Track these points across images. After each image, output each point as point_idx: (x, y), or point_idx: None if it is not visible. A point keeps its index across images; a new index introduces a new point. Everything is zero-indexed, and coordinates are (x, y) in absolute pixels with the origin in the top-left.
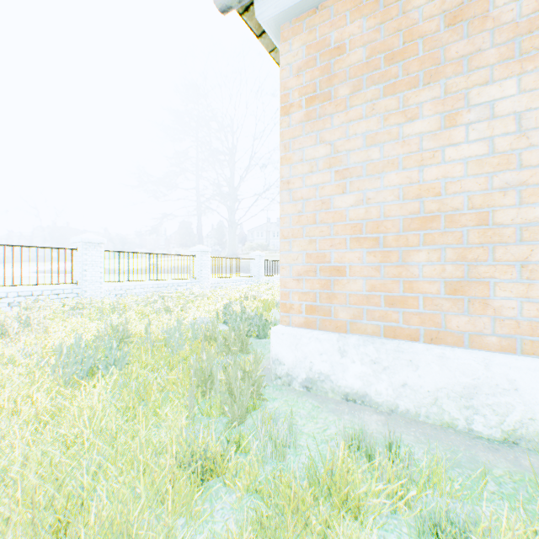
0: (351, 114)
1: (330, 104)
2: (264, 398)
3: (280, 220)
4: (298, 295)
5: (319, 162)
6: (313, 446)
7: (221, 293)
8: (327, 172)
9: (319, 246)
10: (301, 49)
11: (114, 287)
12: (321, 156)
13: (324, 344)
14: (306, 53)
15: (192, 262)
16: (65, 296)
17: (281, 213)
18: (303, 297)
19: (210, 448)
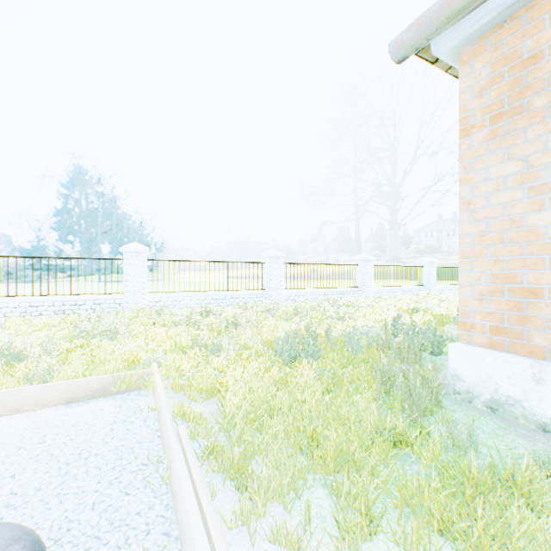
0: (550, 125)
1: (521, 118)
2: (442, 407)
3: (459, 240)
4: (480, 315)
5: (507, 180)
6: (496, 457)
7: (385, 303)
8: (517, 189)
9: (507, 266)
10: (484, 68)
11: (289, 294)
12: (509, 173)
13: (513, 368)
14: (490, 71)
15: (354, 271)
16: (257, 299)
17: (460, 233)
18: (486, 317)
19: (397, 428)
